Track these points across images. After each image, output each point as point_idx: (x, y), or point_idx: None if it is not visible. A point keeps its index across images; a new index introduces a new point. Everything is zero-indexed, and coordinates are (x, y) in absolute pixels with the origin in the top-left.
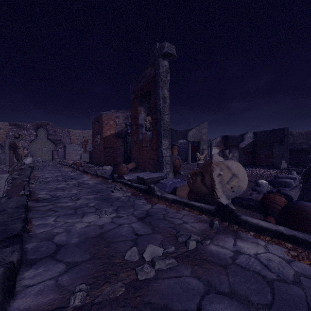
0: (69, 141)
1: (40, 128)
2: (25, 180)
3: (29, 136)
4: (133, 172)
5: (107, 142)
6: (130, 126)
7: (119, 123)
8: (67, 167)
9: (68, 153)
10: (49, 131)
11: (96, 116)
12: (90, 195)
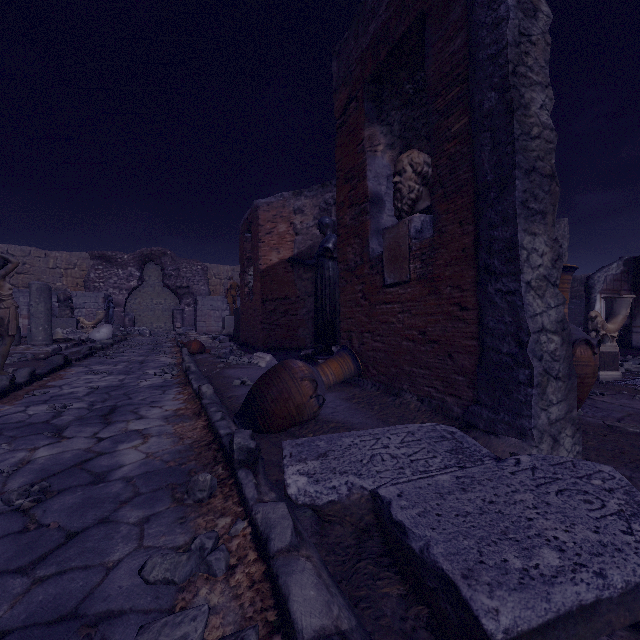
0: (205, 290)
1: (149, 263)
2: None
3: (127, 281)
4: (343, 391)
5: (270, 284)
6: (334, 233)
7: (304, 228)
8: (173, 353)
9: (202, 316)
10: (166, 270)
11: (245, 216)
12: None
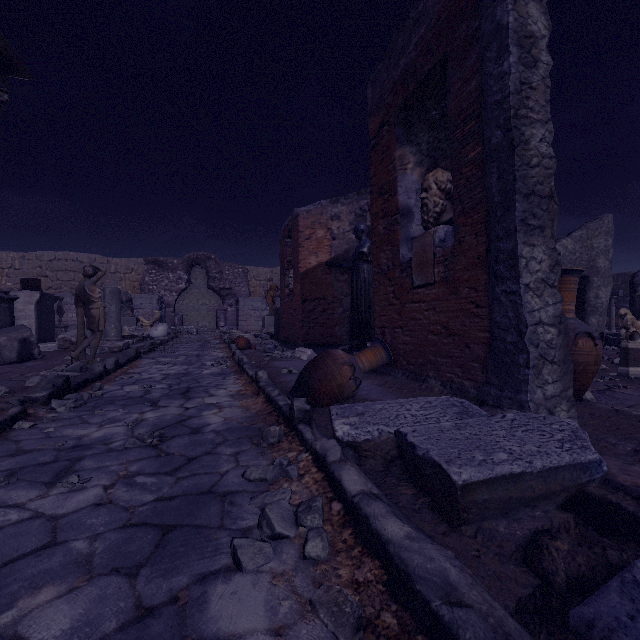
0: (246, 291)
1: (195, 267)
2: (37, 396)
3: (176, 283)
4: (377, 379)
5: (309, 286)
6: (369, 237)
7: (340, 233)
8: (222, 348)
9: (243, 316)
10: (210, 273)
11: (286, 223)
12: (85, 581)
